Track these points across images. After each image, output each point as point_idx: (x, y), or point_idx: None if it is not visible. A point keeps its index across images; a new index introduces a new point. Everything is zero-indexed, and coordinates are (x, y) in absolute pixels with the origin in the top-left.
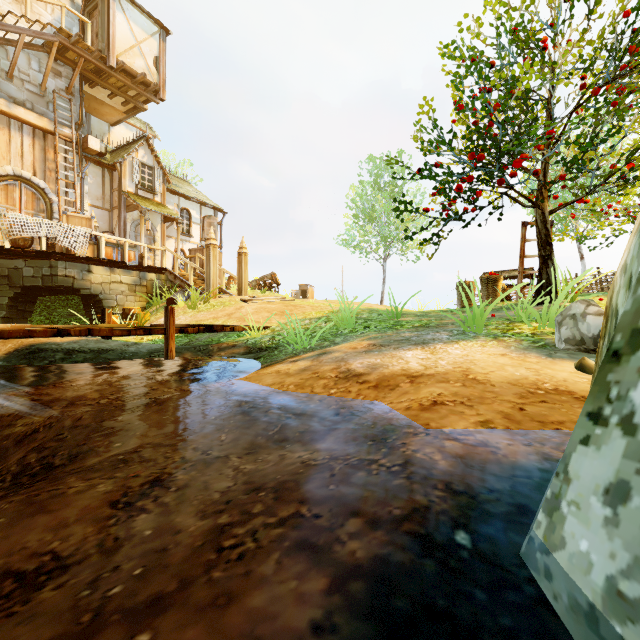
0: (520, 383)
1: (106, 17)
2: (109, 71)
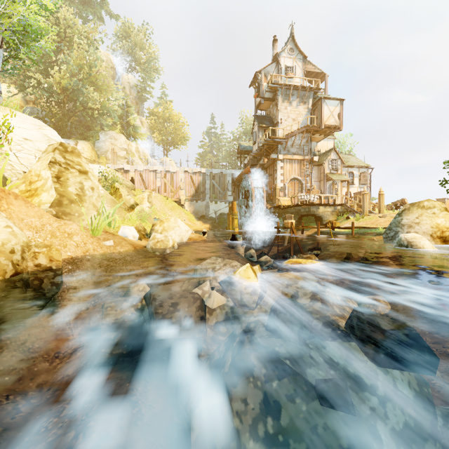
0: None
1: (320, 110)
2: (321, 130)
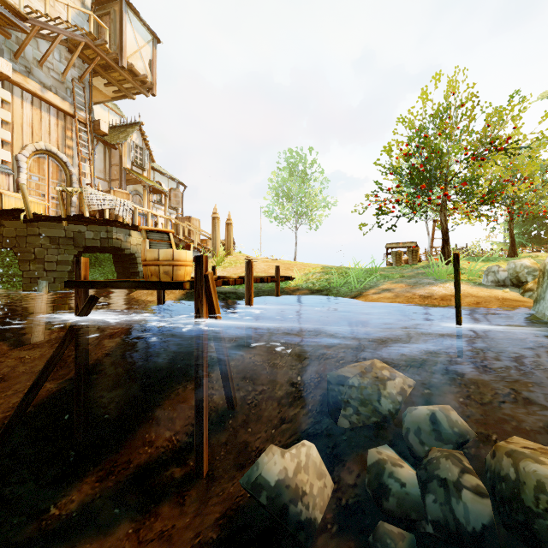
0: (491, 297)
1: (117, 25)
2: (118, 69)
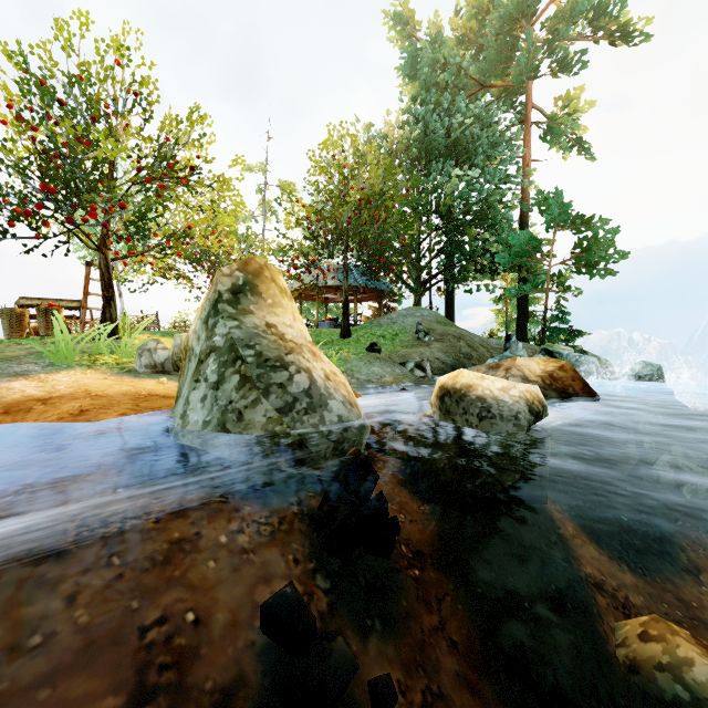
0: (129, 394)
1: None
2: None
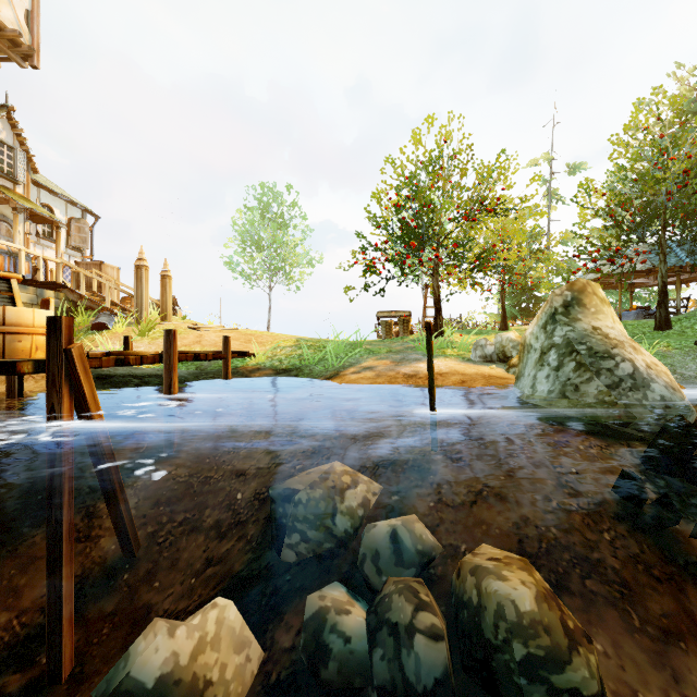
0: (478, 374)
1: None
2: None
